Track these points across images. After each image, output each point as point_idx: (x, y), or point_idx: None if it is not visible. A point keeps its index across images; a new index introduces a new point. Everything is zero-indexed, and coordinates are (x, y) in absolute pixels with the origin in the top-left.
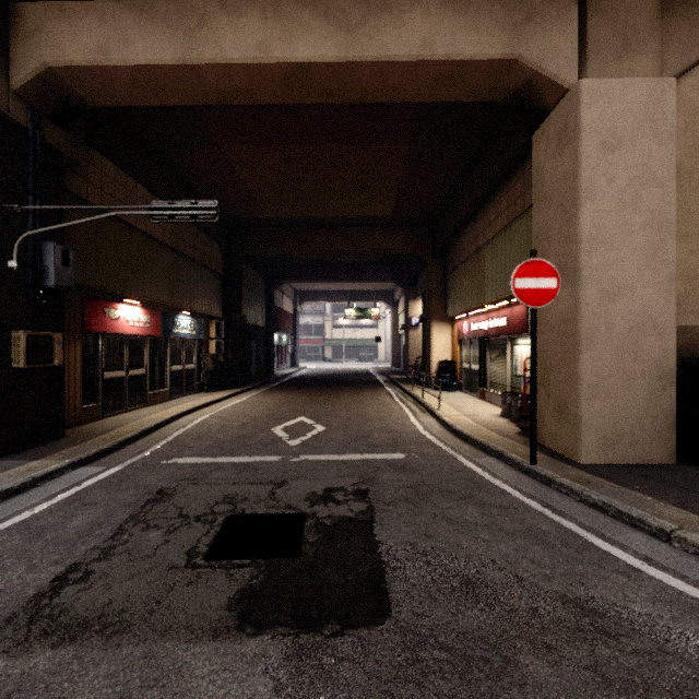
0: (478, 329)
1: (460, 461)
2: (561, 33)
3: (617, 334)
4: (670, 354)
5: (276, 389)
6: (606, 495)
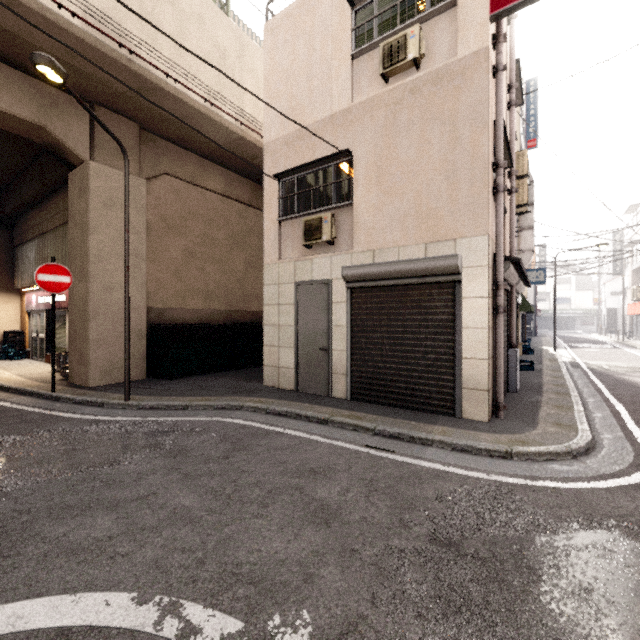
0: (45, 302)
1: None
2: (79, 125)
3: (113, 312)
4: (143, 322)
5: None
6: (89, 397)
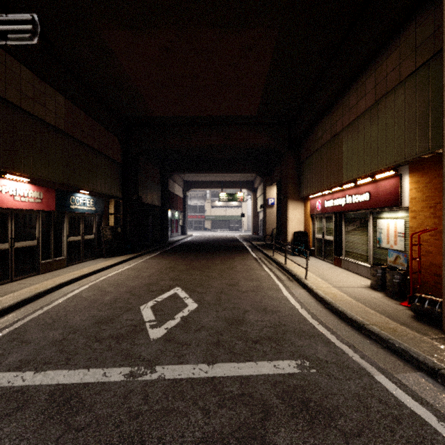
0: (334, 205)
1: (380, 382)
2: None
3: None
4: None
5: (165, 254)
6: None
